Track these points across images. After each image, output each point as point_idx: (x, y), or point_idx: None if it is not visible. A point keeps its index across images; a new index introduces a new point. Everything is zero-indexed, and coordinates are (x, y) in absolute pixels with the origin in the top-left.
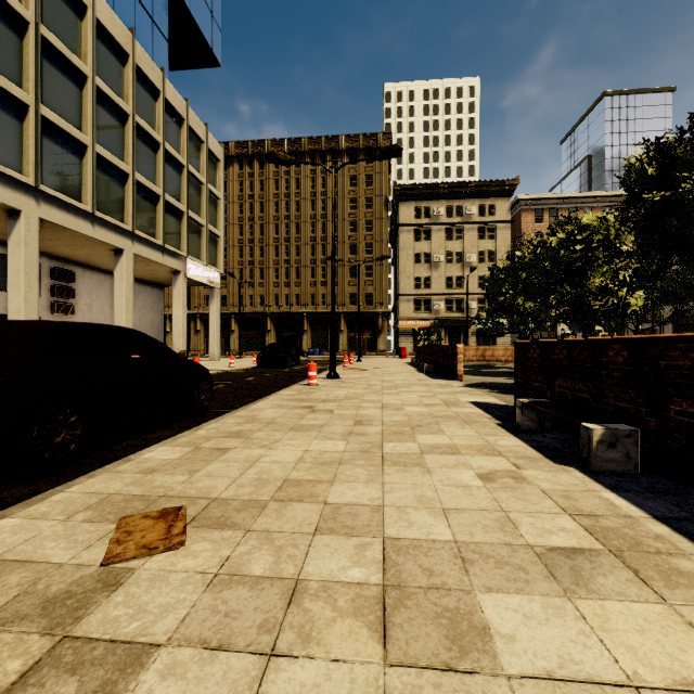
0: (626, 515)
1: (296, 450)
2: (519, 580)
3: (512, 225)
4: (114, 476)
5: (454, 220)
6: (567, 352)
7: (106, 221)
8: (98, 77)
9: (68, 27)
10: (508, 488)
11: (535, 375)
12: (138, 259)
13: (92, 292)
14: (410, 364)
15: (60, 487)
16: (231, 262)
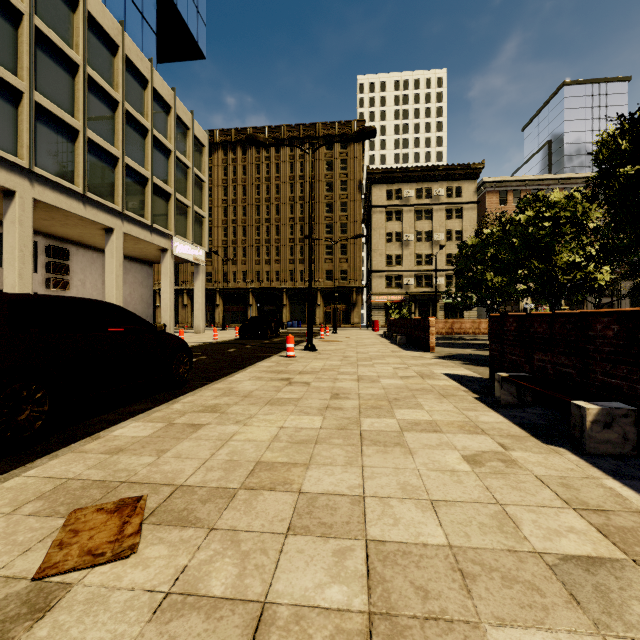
0: (639, 510)
1: (271, 427)
2: (536, 607)
3: (478, 205)
4: (77, 457)
5: (424, 202)
6: (548, 326)
7: (97, 202)
8: (89, 66)
9: (61, 19)
10: (498, 474)
11: (511, 348)
12: (127, 238)
13: (86, 268)
14: (383, 336)
15: (17, 470)
16: (216, 242)
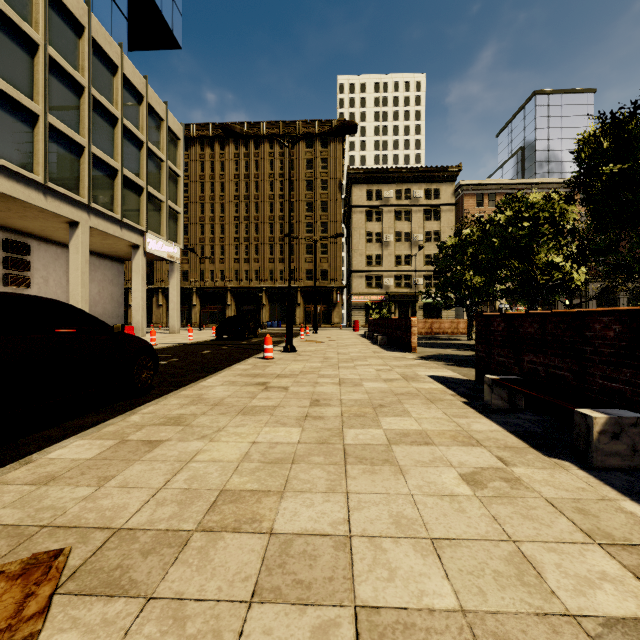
0: None
1: (242, 442)
2: None
3: (455, 208)
4: None
5: (403, 203)
6: (539, 326)
7: (60, 193)
8: (50, 46)
9: None
10: (504, 498)
11: (499, 349)
12: (95, 233)
13: (49, 265)
14: (363, 336)
15: None
16: (193, 239)
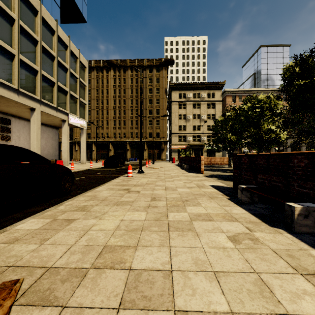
0: None
1: (116, 220)
2: None
3: (222, 102)
4: None
5: (196, 99)
6: (266, 160)
7: (26, 94)
8: (21, 20)
9: None
10: (251, 249)
11: (245, 172)
12: (43, 114)
13: (20, 130)
14: (177, 165)
15: None
16: (92, 117)
